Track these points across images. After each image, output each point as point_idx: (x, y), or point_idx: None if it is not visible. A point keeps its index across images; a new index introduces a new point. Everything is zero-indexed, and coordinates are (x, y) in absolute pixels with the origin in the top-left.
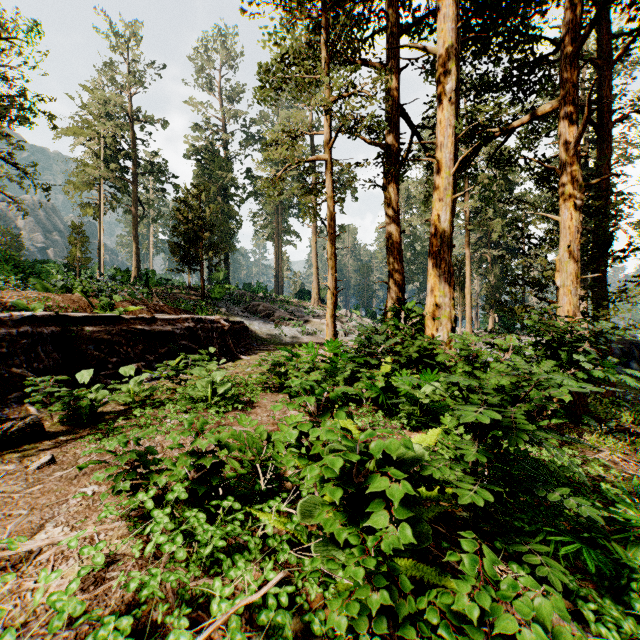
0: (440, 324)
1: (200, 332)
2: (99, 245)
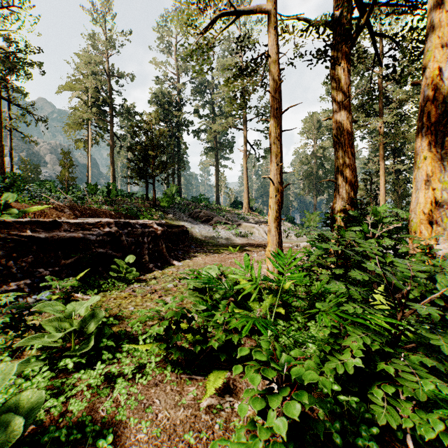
0: (441, 230)
1: (123, 238)
2: (88, 169)
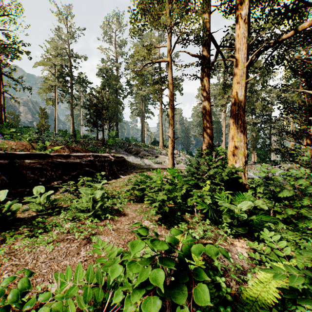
0: (237, 158)
1: (97, 163)
2: (55, 119)
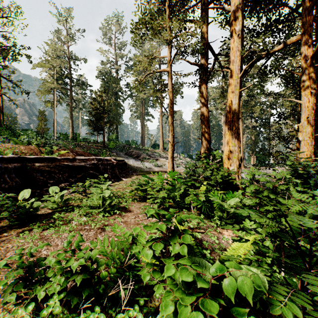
0: (232, 162)
1: (100, 166)
2: (53, 121)
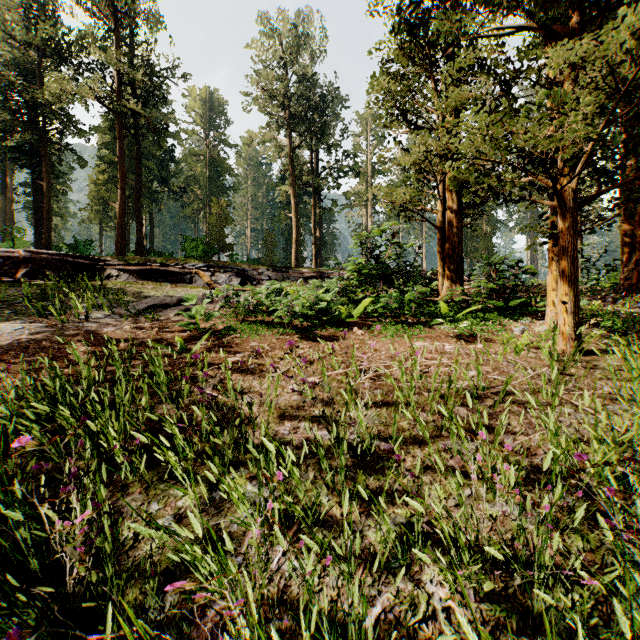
0: None
1: None
2: None
